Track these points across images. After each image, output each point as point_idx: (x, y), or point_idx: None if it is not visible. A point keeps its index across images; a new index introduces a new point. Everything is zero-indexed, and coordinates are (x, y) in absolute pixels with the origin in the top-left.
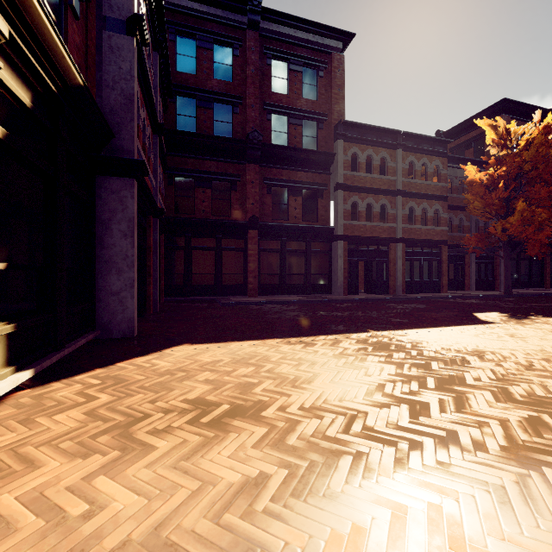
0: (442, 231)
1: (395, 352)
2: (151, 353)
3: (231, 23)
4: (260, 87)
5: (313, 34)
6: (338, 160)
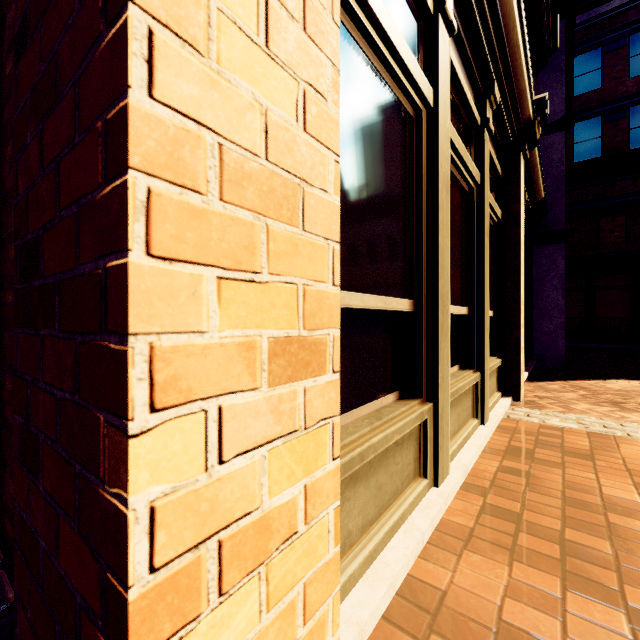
0: None
1: None
2: (592, 379)
3: None
4: None
5: None
6: None
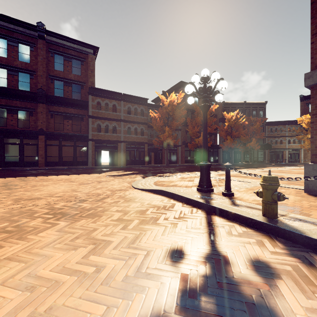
0: (145, 138)
1: (19, 180)
2: None
3: (28, 35)
4: (47, 67)
5: (77, 44)
6: (89, 104)
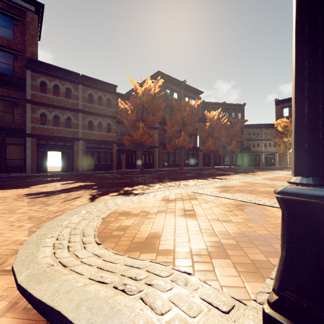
0: (112, 136)
1: None
2: None
3: None
4: None
5: None
6: (26, 83)
